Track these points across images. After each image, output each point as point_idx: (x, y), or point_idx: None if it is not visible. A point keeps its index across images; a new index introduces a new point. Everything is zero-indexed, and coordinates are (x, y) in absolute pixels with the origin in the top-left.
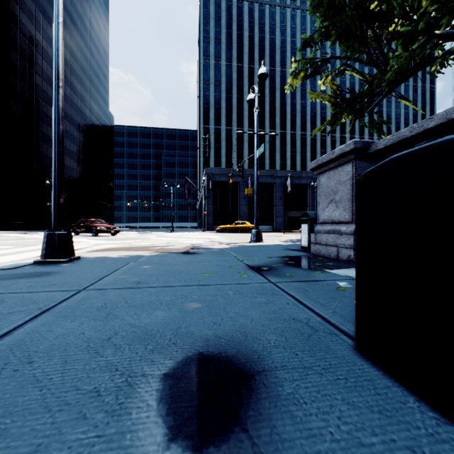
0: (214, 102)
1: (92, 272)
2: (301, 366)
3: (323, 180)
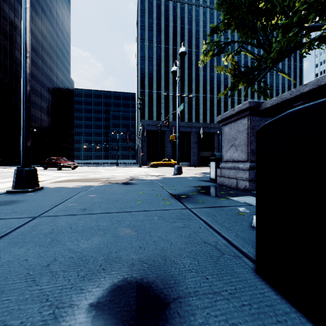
0: (148, 73)
1: (49, 201)
2: (210, 291)
3: (226, 130)
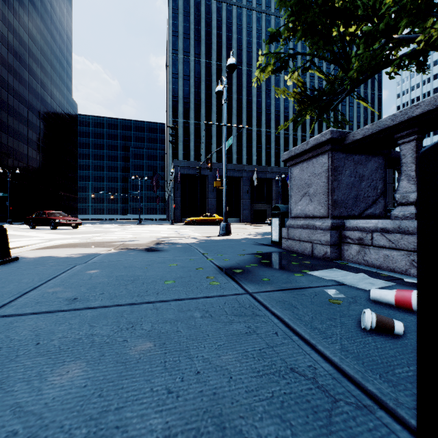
0: (183, 96)
1: (16, 283)
2: None
3: (295, 172)
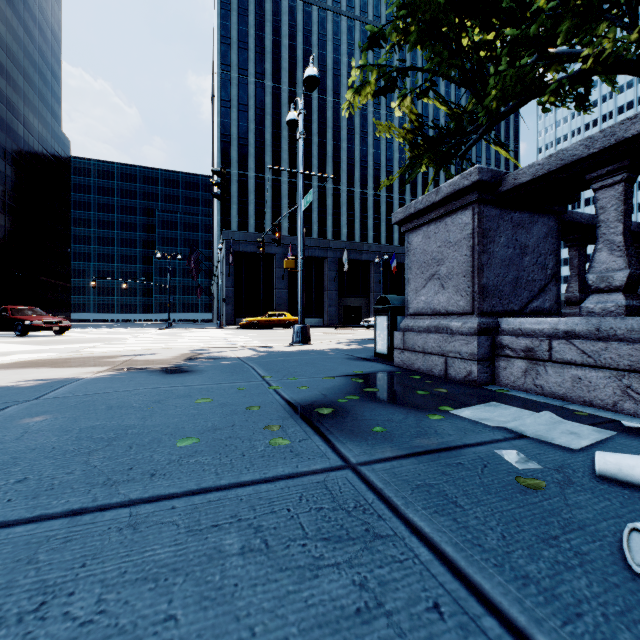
0: (238, 135)
1: None
2: None
3: (416, 241)
